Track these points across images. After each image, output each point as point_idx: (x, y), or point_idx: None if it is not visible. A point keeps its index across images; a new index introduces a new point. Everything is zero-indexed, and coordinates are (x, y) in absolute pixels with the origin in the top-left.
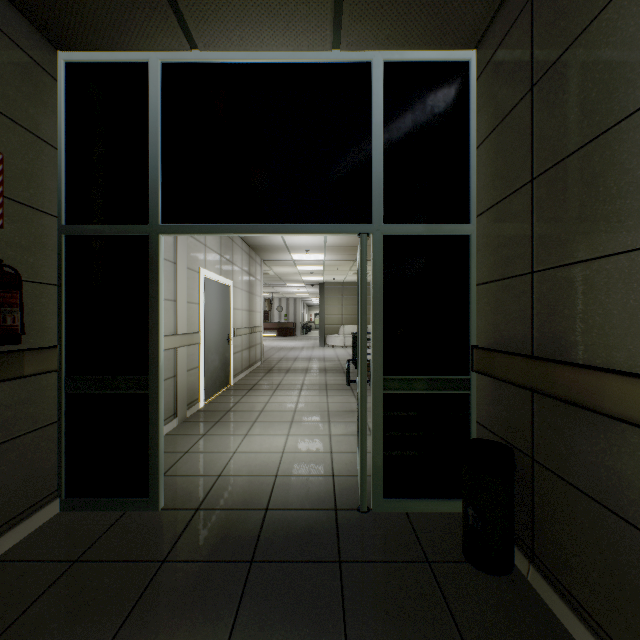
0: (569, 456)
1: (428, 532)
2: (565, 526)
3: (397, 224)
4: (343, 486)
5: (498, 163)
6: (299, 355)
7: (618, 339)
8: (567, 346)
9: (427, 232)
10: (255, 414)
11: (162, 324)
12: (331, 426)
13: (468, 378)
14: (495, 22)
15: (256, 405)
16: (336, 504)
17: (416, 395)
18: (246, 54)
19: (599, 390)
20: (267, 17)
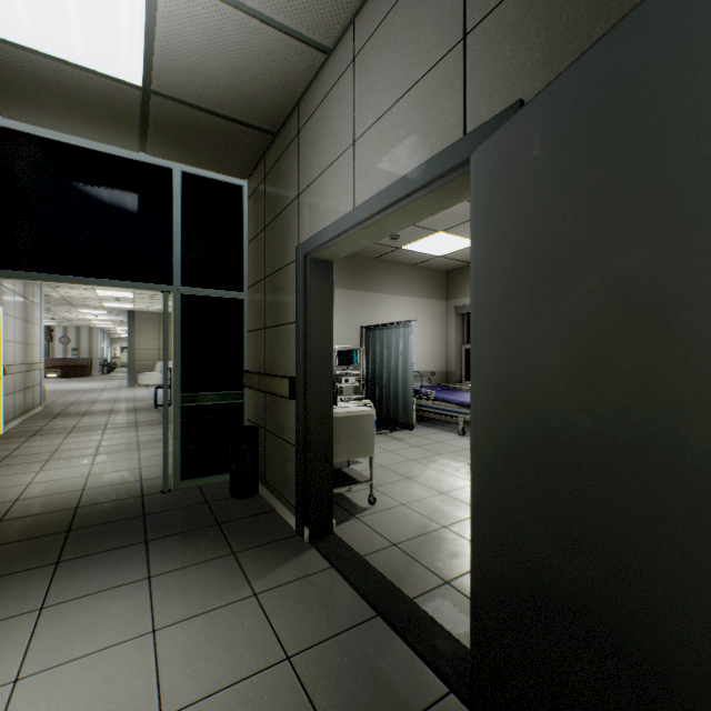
0: (274, 421)
1: (212, 491)
2: (273, 456)
3: (193, 287)
4: (150, 484)
5: (256, 260)
6: (100, 397)
7: (284, 362)
8: (274, 367)
9: (215, 295)
10: (47, 455)
11: None
12: (141, 452)
13: (243, 392)
14: (255, 174)
15: (46, 448)
16: (144, 493)
17: (207, 406)
18: (57, 134)
19: (277, 385)
20: (81, 123)
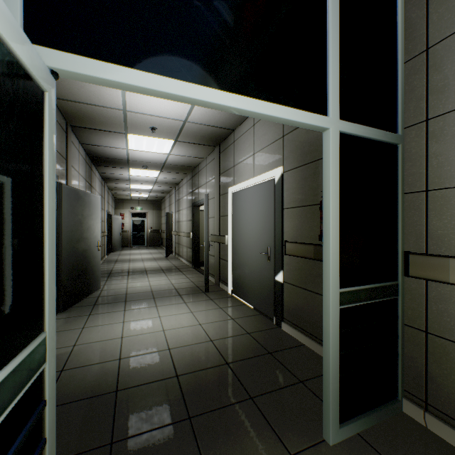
0: None
1: None
2: None
3: None
4: None
5: None
6: None
7: None
8: None
9: None
10: None
11: (328, 231)
12: None
13: None
14: None
15: None
16: None
17: None
18: None
19: None
20: None
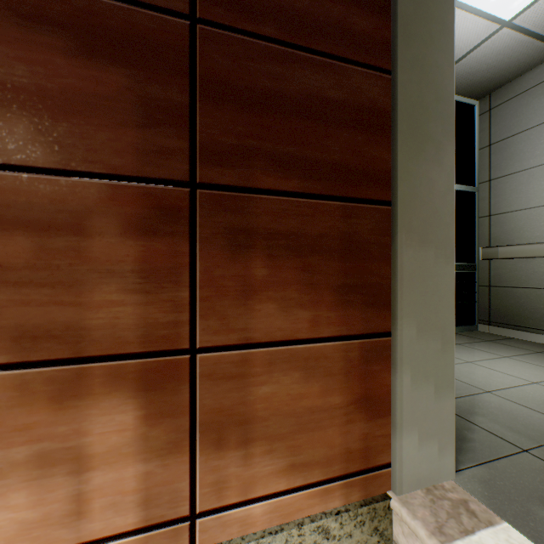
0: None
1: None
2: None
3: None
4: None
5: None
6: None
7: None
8: None
9: None
10: None
11: None
12: (538, 412)
13: None
14: None
15: None
16: None
17: None
18: None
19: None
20: None
